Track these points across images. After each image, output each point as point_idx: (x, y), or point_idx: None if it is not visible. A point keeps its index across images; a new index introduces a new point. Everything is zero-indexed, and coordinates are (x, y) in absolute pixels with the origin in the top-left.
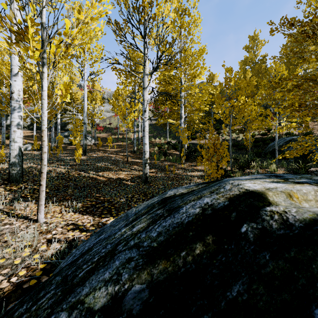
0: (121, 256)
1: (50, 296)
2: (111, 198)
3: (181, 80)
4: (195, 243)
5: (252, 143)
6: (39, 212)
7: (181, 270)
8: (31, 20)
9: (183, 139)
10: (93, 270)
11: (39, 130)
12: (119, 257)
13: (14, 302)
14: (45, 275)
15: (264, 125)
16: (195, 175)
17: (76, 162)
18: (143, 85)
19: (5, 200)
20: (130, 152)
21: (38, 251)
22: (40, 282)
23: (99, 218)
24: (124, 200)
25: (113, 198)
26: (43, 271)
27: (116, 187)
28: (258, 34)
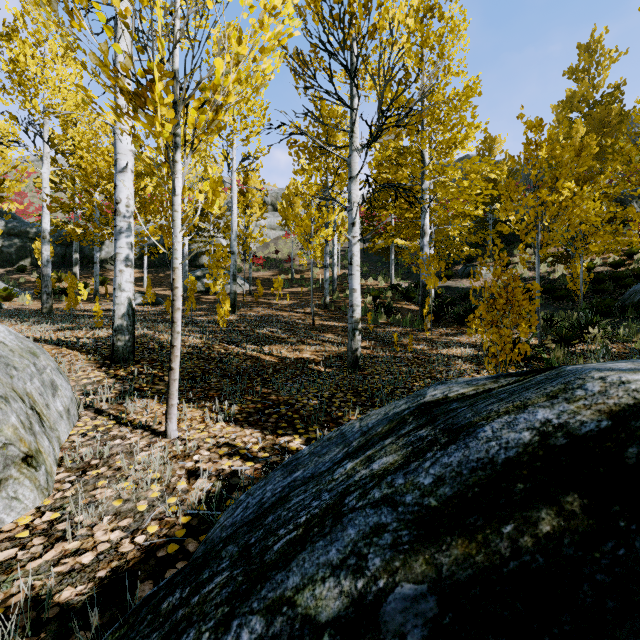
0: (357, 518)
1: (224, 582)
2: (290, 397)
3: (422, 155)
4: (534, 508)
5: (587, 284)
6: (169, 419)
7: (508, 565)
8: (158, 68)
9: (427, 280)
10: (302, 540)
11: (152, 269)
12: (355, 521)
13: (146, 581)
14: (192, 537)
15: (622, 243)
16: (456, 355)
17: (219, 327)
18: (350, 171)
19: (110, 395)
20: (318, 306)
21: (173, 490)
22: (185, 550)
23: (273, 437)
24: (316, 402)
25: (295, 398)
26: (187, 529)
27: (298, 376)
28: (602, 36)
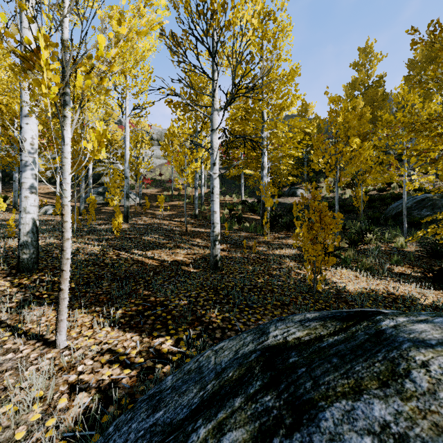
0: None
1: None
2: (165, 298)
3: (262, 114)
4: None
5: (364, 203)
6: (58, 332)
7: None
8: (44, 37)
9: (266, 200)
10: None
11: None
12: None
13: None
14: None
15: (386, 179)
16: (285, 255)
17: (114, 235)
18: (212, 125)
19: (11, 304)
20: (190, 216)
21: (54, 410)
22: None
23: (149, 339)
24: (185, 302)
25: (169, 298)
26: None
27: (172, 278)
28: (372, 44)
